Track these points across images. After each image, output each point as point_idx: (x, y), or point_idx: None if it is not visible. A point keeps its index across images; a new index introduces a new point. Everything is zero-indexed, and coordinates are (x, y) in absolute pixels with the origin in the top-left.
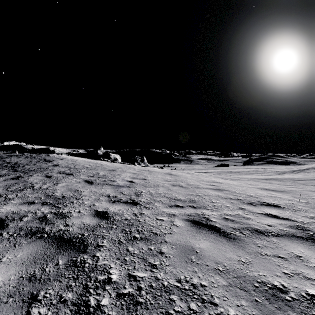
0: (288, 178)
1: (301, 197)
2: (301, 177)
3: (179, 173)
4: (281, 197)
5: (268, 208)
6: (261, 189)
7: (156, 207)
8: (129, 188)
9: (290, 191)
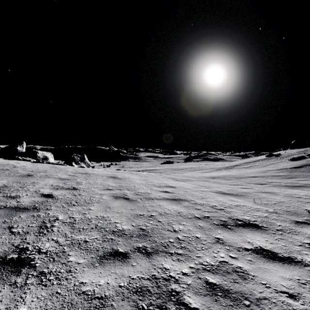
0: (230, 176)
1: (262, 202)
2: (239, 174)
3: (125, 176)
4: (246, 206)
5: (251, 233)
6: (218, 194)
7: (69, 269)
8: (35, 212)
9: (246, 194)
